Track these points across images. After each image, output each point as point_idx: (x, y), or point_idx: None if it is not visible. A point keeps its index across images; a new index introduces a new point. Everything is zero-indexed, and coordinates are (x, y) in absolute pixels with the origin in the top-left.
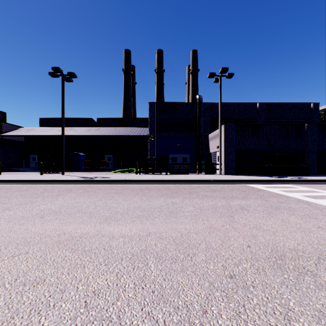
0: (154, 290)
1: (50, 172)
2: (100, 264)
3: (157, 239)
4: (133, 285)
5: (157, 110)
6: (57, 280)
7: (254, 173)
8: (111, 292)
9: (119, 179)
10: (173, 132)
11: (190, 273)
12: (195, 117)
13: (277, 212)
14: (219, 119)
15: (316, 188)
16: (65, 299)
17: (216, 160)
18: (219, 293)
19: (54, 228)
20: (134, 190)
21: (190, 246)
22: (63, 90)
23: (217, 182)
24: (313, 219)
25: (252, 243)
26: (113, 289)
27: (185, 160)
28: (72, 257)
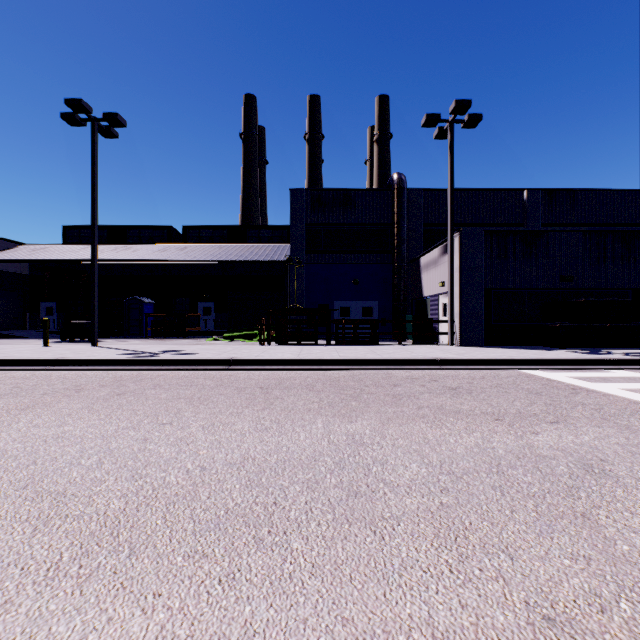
0: None
1: (72, 340)
2: None
3: None
4: None
5: (308, 205)
6: None
7: (529, 342)
8: None
9: (216, 357)
10: (343, 253)
11: None
12: (390, 222)
13: None
14: (449, 221)
15: None
16: None
17: (439, 314)
18: None
19: None
20: (247, 388)
21: None
22: (96, 154)
23: (453, 365)
24: None
25: None
26: None
27: (369, 314)
28: None
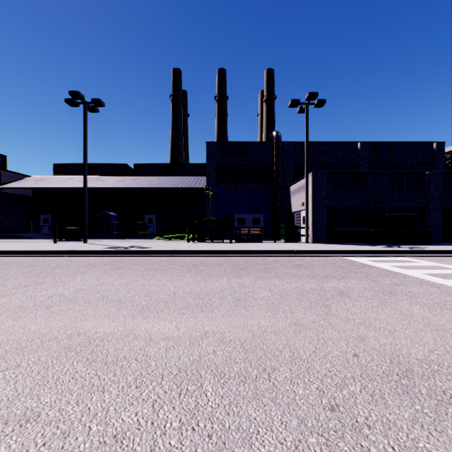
0: (211, 432)
1: (67, 240)
2: (128, 386)
3: (217, 343)
4: (178, 424)
5: (218, 152)
6: (59, 415)
7: (355, 241)
8: (143, 437)
9: (164, 249)
10: (240, 183)
11: (268, 402)
12: (271, 163)
13: (392, 299)
14: (305, 165)
15: (443, 263)
16: (68, 450)
17: (301, 223)
18: (315, 438)
19: (64, 326)
20: (185, 265)
21: (266, 354)
22: (86, 124)
23: (303, 254)
24: (447, 311)
25: (361, 350)
26: (147, 431)
27: (257, 223)
28: (86, 374)
